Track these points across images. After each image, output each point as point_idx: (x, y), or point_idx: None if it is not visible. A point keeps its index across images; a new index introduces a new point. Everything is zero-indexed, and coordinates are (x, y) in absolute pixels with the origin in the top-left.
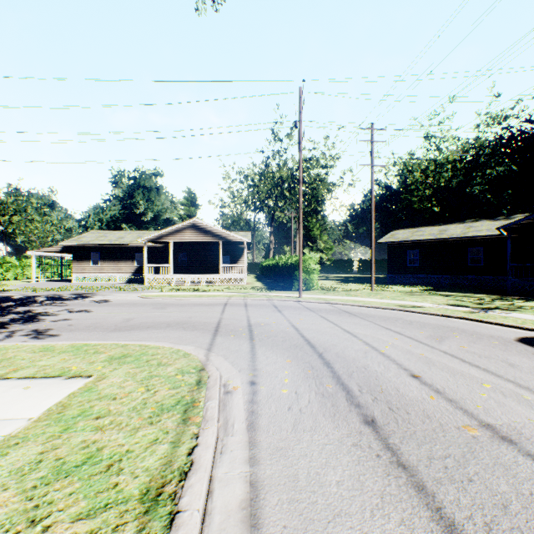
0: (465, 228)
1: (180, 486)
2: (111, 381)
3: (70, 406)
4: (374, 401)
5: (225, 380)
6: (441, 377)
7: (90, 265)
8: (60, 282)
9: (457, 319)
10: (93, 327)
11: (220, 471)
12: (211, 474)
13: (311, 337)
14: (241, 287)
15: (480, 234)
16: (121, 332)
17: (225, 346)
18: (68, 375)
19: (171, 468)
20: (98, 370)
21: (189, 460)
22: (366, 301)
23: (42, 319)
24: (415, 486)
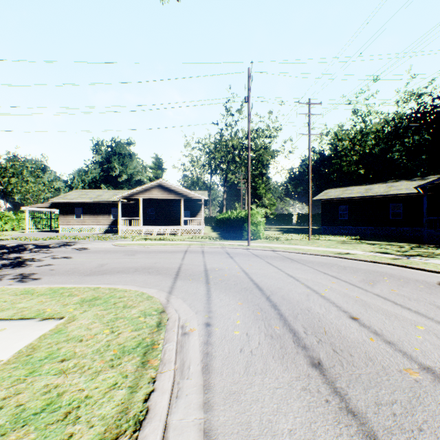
0: (387, 187)
1: (134, 438)
2: (80, 323)
3: (39, 348)
4: (319, 343)
5: (183, 322)
6: (378, 319)
7: (74, 218)
8: (49, 232)
9: (384, 265)
10: (71, 271)
11: (175, 418)
12: (166, 421)
13: (259, 281)
14: (199, 237)
15: (400, 192)
16: (95, 276)
17: (184, 289)
18: (42, 317)
19: (127, 416)
20: (69, 312)
21: (145, 408)
22: (305, 249)
23: (28, 264)
24: (367, 435)
